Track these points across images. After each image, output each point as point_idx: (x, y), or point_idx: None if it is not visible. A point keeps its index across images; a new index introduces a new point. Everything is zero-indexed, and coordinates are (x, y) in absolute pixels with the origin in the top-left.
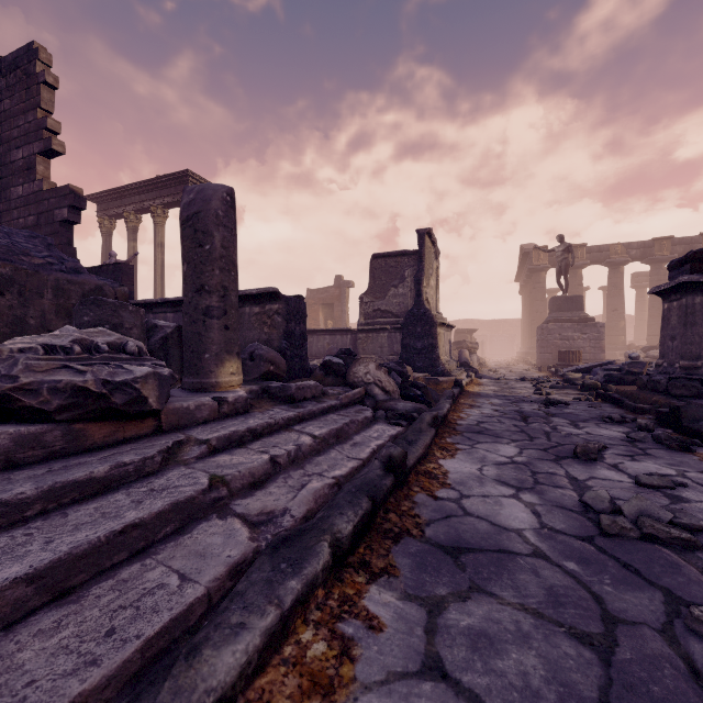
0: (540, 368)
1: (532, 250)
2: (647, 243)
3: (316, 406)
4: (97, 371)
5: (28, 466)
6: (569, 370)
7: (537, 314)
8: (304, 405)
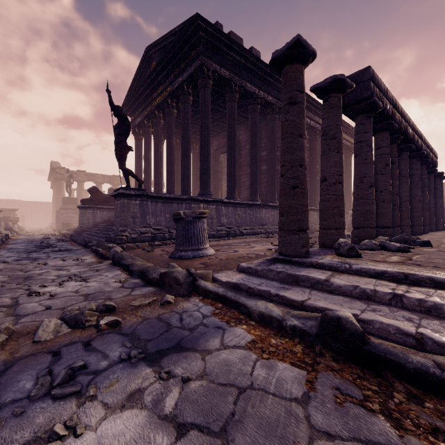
0: (55, 230)
1: (57, 168)
2: (111, 176)
3: None
4: None
5: None
6: (65, 230)
7: (60, 203)
8: None
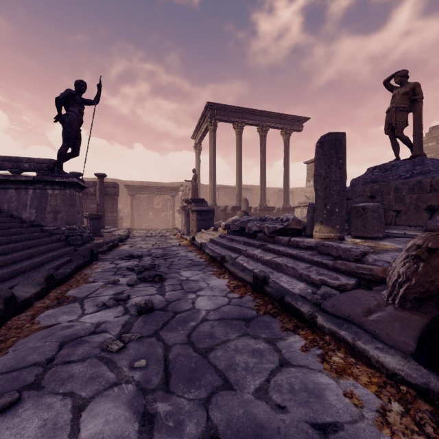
0: None
1: None
2: None
3: (310, 257)
4: (264, 224)
5: (260, 240)
6: None
7: None
8: (317, 256)
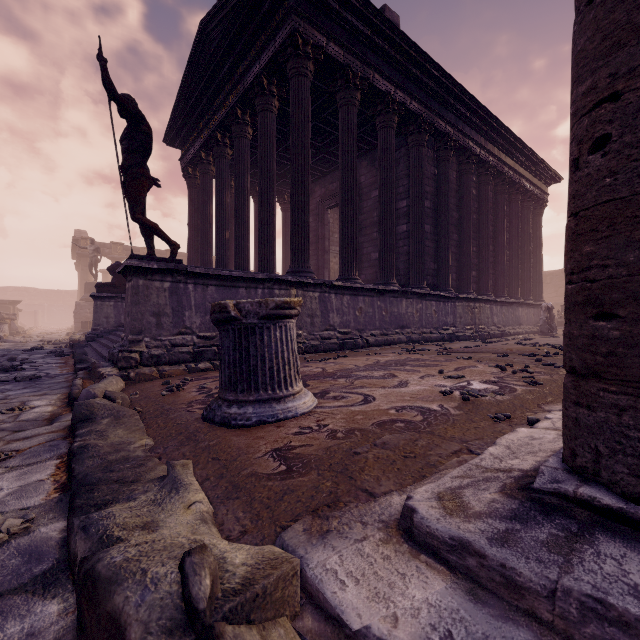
0: (68, 334)
1: (81, 239)
2: (163, 251)
3: None
4: None
5: None
6: (81, 334)
7: None
8: None
